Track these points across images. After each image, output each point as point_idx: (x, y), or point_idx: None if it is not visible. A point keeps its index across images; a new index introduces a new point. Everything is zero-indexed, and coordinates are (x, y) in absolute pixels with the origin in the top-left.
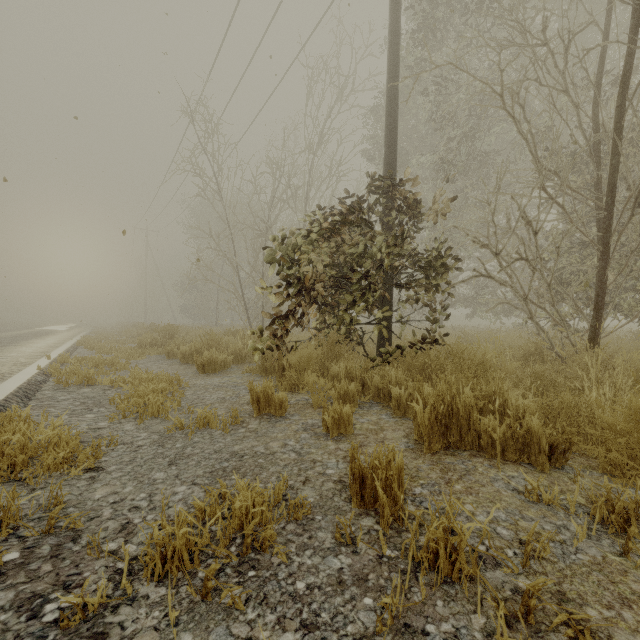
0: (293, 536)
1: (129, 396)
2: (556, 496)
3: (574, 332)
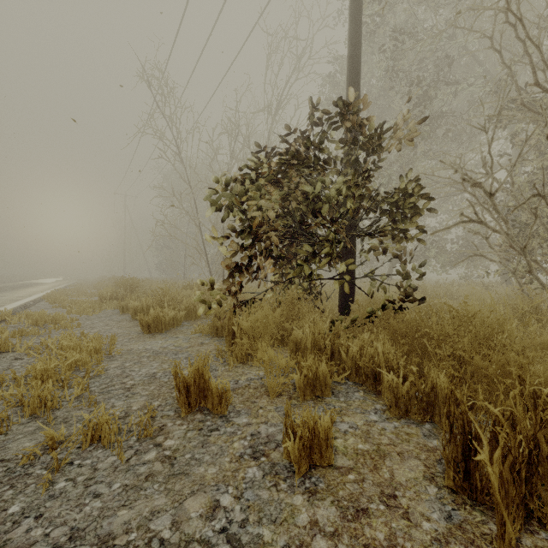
0: None
1: (28, 374)
2: None
3: None
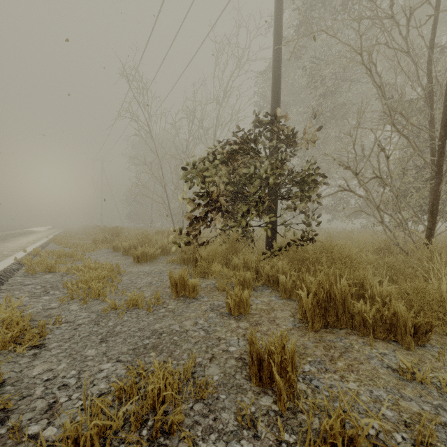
0: (200, 417)
1: (79, 281)
2: (428, 375)
3: (415, 232)
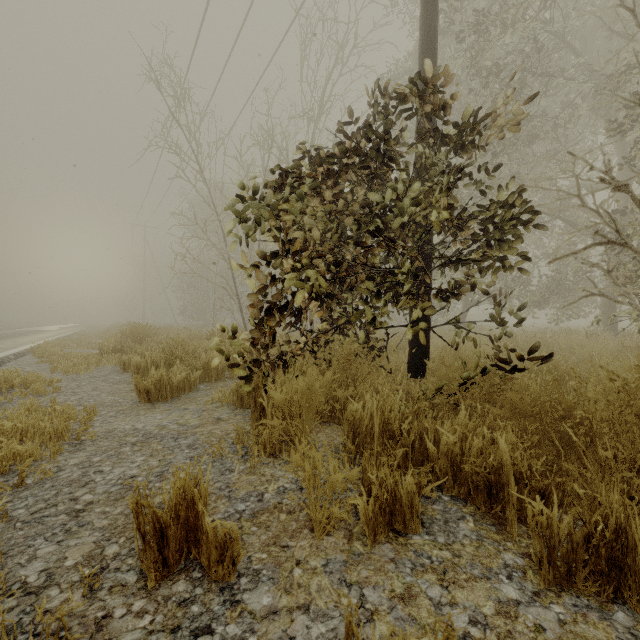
0: None
1: None
2: None
3: None
